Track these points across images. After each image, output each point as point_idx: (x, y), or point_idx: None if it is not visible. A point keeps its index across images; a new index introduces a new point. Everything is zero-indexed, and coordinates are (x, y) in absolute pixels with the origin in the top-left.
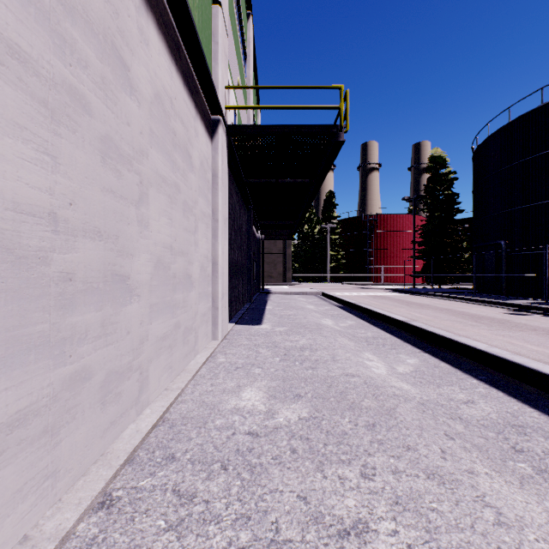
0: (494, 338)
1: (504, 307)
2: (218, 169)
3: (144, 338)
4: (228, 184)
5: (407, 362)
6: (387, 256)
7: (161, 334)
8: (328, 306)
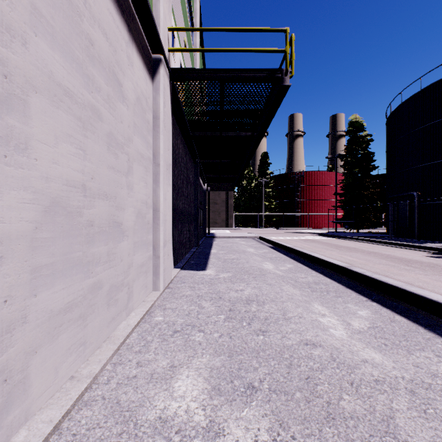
0: (437, 285)
1: (424, 250)
2: (159, 111)
3: (15, 321)
4: (174, 133)
5: (359, 314)
6: (311, 206)
7: (61, 306)
8: (266, 249)
